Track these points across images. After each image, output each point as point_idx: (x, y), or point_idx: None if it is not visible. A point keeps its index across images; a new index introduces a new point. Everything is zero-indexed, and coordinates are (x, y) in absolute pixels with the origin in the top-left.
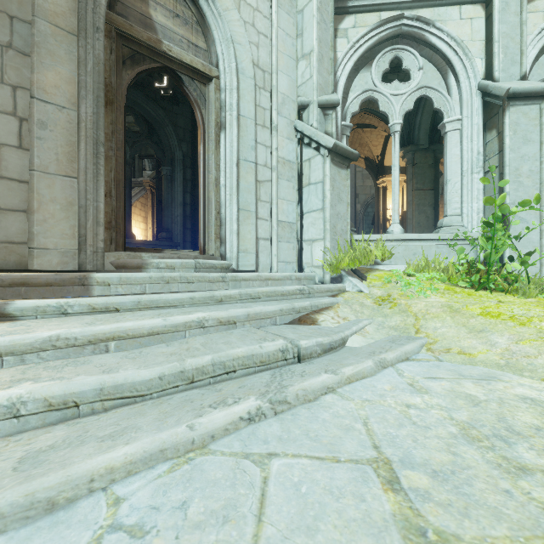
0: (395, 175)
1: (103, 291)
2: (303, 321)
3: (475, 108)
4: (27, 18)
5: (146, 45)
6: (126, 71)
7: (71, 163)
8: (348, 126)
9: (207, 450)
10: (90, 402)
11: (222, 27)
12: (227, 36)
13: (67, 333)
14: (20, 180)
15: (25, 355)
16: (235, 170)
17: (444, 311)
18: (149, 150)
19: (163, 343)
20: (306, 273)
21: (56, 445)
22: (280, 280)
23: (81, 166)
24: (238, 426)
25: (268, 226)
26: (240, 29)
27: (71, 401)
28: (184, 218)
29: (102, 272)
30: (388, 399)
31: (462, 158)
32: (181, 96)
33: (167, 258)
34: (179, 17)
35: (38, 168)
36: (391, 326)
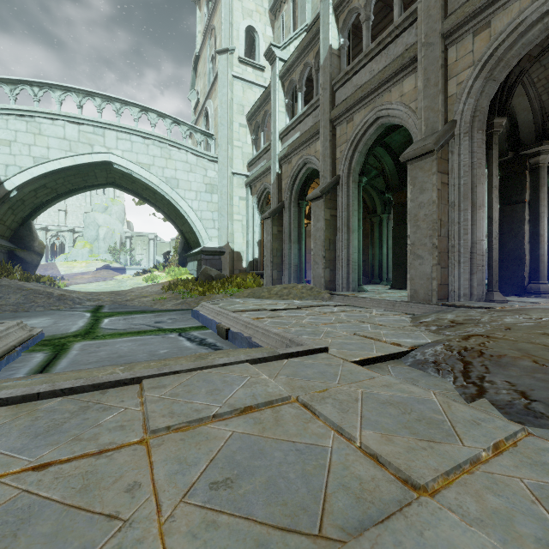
0: None
1: None
2: None
3: None
4: None
5: None
6: None
7: None
8: None
9: None
10: None
11: None
12: None
13: None
14: None
15: None
16: None
17: None
18: None
19: None
20: None
21: None
22: None
23: None
24: None
25: None
26: None
27: None
28: None
29: None
30: None
31: None
32: None
33: None
34: None
35: None
36: None
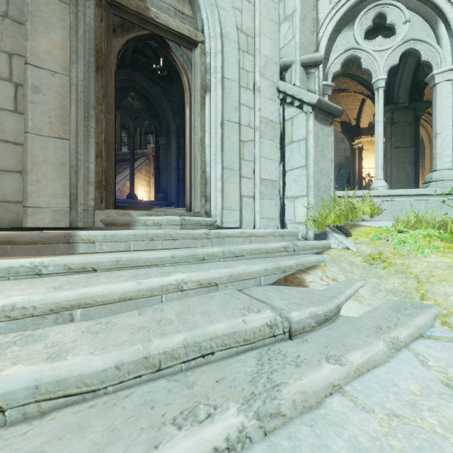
0: (379, 131)
1: (88, 248)
2: (289, 282)
3: None
4: None
5: (135, 13)
6: (116, 39)
7: (63, 125)
8: (329, 85)
9: None
10: (21, 405)
11: None
12: (211, 1)
13: (24, 301)
14: (16, 142)
15: None
16: (220, 130)
17: None
18: (152, 126)
19: (136, 310)
20: (289, 229)
21: None
22: (263, 237)
23: (71, 127)
24: None
25: (251, 184)
26: None
27: None
28: (178, 181)
29: (93, 229)
30: (426, 414)
31: None
32: (175, 75)
33: (155, 216)
34: None
35: (32, 131)
36: (388, 289)
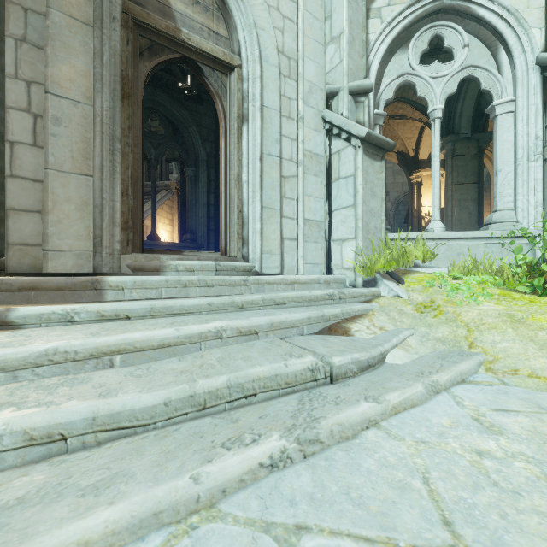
0: (435, 166)
1: (116, 295)
2: (333, 331)
3: (532, 86)
4: (42, 9)
5: (164, 34)
6: (143, 63)
7: (86, 161)
8: (381, 114)
9: (216, 513)
10: (80, 434)
11: (244, 12)
12: (249, 21)
13: (66, 346)
14: (35, 179)
15: (17, 371)
16: (259, 165)
17: (504, 321)
18: (175, 153)
19: (175, 357)
20: (335, 275)
21: (26, 498)
22: (306, 284)
23: (96, 163)
24: (257, 475)
25: (293, 225)
26: (263, 13)
27: (57, 433)
28: (208, 220)
29: (118, 275)
30: (451, 440)
31: (516, 144)
32: (205, 95)
33: (186, 260)
34: (199, 4)
35: (52, 166)
36: (437, 338)
